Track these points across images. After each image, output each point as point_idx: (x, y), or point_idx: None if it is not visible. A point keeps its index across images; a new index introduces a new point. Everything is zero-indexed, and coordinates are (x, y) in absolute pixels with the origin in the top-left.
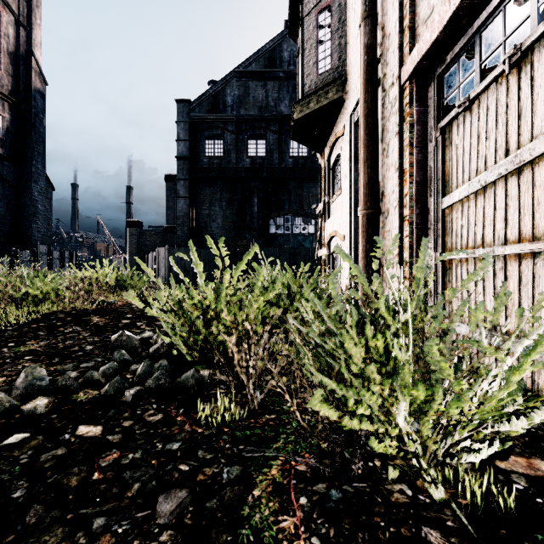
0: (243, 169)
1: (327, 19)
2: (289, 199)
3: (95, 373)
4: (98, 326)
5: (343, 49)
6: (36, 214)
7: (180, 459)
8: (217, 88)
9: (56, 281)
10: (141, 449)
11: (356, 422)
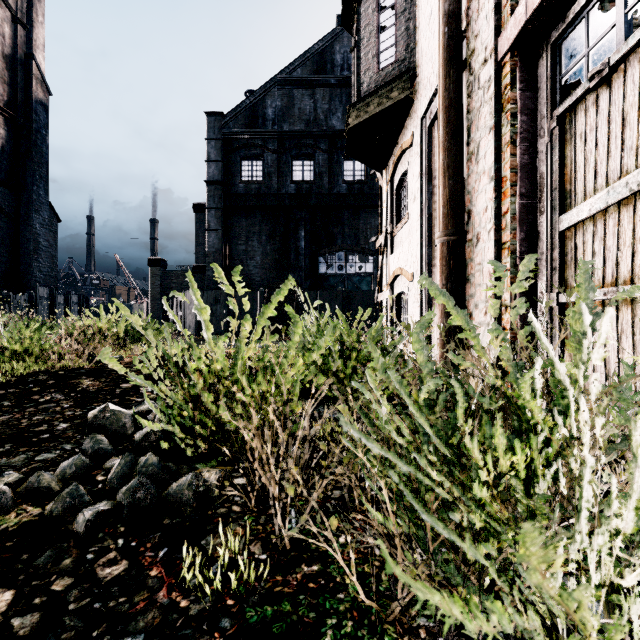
0: (287, 196)
1: None
2: (342, 232)
3: (45, 476)
4: (86, 393)
5: (412, 35)
6: (38, 250)
7: None
8: (255, 98)
9: (41, 332)
10: None
11: None
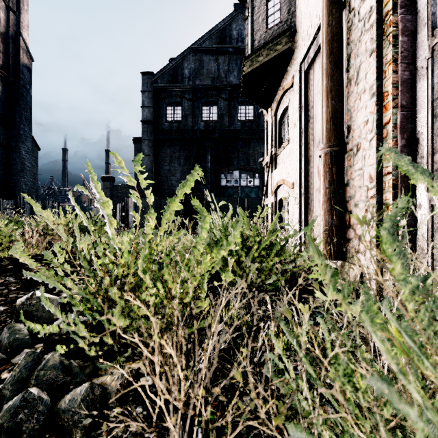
0: (198, 131)
1: None
2: (237, 156)
3: None
4: None
5: (293, 1)
6: (24, 170)
7: None
8: (176, 62)
9: (7, 227)
10: None
11: None
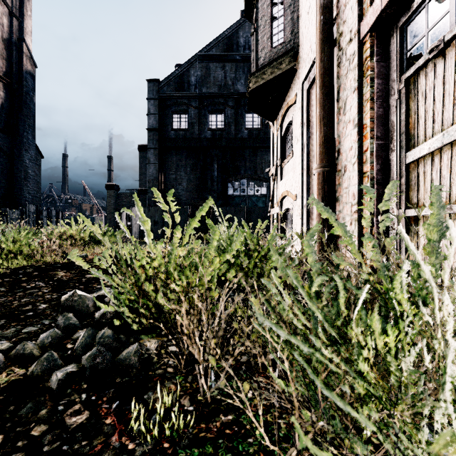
0: (205, 139)
1: None
2: (244, 165)
3: (29, 344)
4: (61, 281)
5: (295, 23)
6: (27, 178)
7: None
8: (182, 70)
9: (28, 237)
10: None
11: None
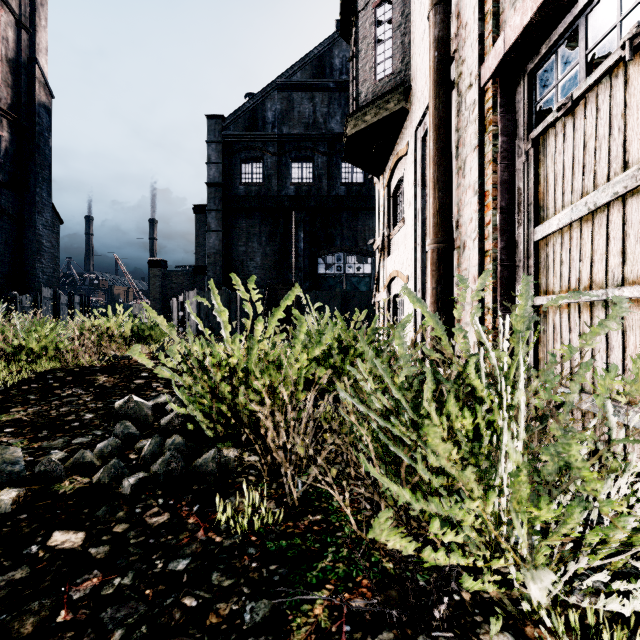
0: (286, 198)
1: (387, 13)
2: (341, 233)
3: (88, 453)
4: (104, 388)
5: (407, 49)
6: (41, 252)
7: (186, 587)
8: (255, 102)
9: (56, 332)
10: (133, 570)
11: (442, 555)
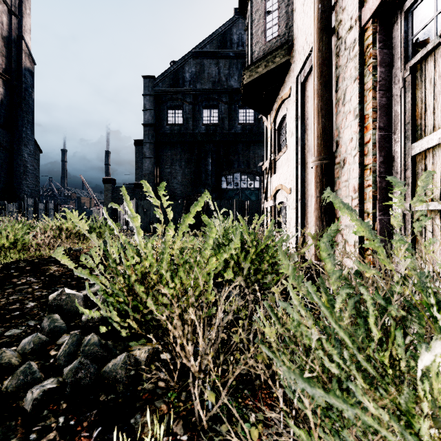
0: (199, 134)
1: None
2: (238, 159)
3: (7, 352)
4: (53, 277)
5: (290, 17)
6: (26, 172)
7: None
8: (177, 66)
9: (22, 231)
10: None
11: None
